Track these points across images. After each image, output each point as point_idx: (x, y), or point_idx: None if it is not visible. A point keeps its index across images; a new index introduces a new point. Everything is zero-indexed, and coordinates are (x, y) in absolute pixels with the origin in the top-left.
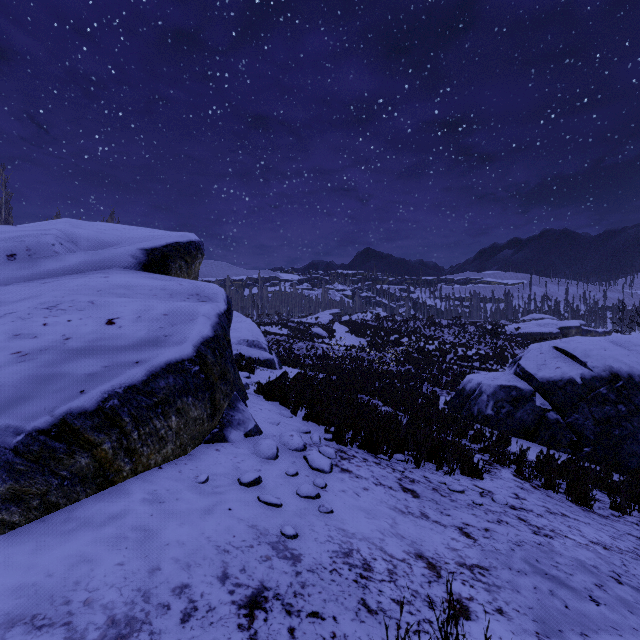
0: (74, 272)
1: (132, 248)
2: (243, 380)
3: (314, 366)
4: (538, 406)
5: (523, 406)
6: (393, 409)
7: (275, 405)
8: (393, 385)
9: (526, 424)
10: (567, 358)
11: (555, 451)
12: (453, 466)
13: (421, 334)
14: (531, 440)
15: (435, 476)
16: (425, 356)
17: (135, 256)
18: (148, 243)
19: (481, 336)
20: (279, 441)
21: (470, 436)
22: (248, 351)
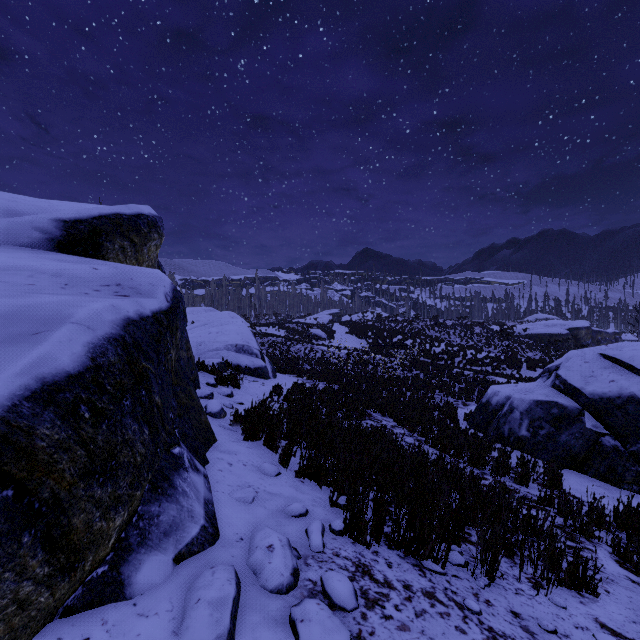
0: None
1: (40, 218)
2: (217, 405)
3: (313, 373)
4: (589, 429)
5: (568, 428)
6: (409, 430)
7: (256, 448)
8: (402, 395)
9: (574, 451)
10: (622, 369)
11: (616, 488)
12: (551, 578)
13: (426, 335)
14: (581, 471)
15: (526, 603)
16: (431, 359)
17: (44, 229)
18: (69, 212)
19: (489, 337)
20: (246, 559)
21: (516, 474)
22: (236, 358)
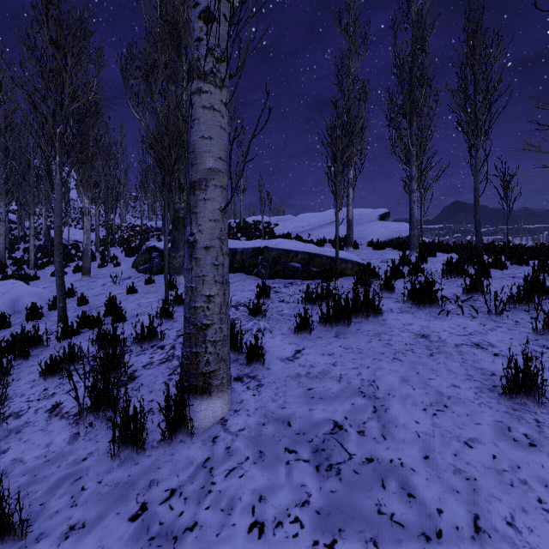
0: (366, 222)
1: (376, 215)
2: None
3: None
4: None
5: None
6: None
7: None
8: None
9: None
10: None
11: None
12: None
13: None
14: None
15: None
16: None
17: (377, 217)
18: (379, 213)
19: None
20: None
21: None
22: None
